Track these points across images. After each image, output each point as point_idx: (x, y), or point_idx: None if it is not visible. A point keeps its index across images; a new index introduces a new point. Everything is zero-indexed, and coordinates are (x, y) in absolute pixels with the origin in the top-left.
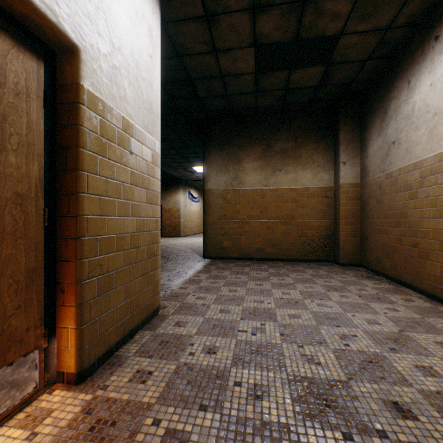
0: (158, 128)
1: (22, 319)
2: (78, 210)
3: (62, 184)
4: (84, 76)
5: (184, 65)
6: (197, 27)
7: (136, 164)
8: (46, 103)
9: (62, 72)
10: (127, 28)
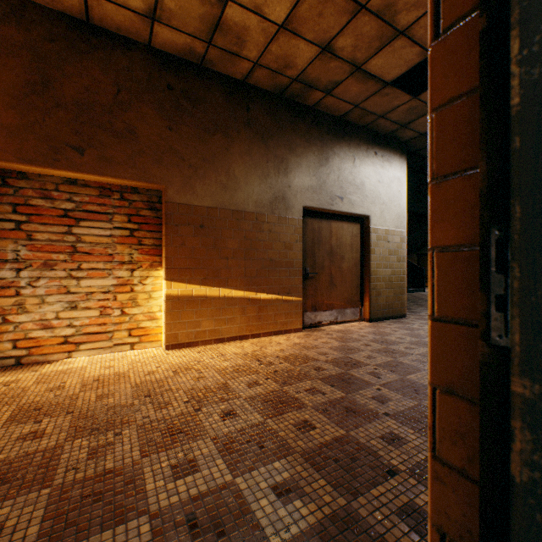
0: (404, 223)
1: (355, 297)
2: (369, 267)
3: (364, 259)
4: (371, 224)
5: None
6: None
7: (391, 246)
8: (360, 235)
9: (364, 224)
10: (386, 191)
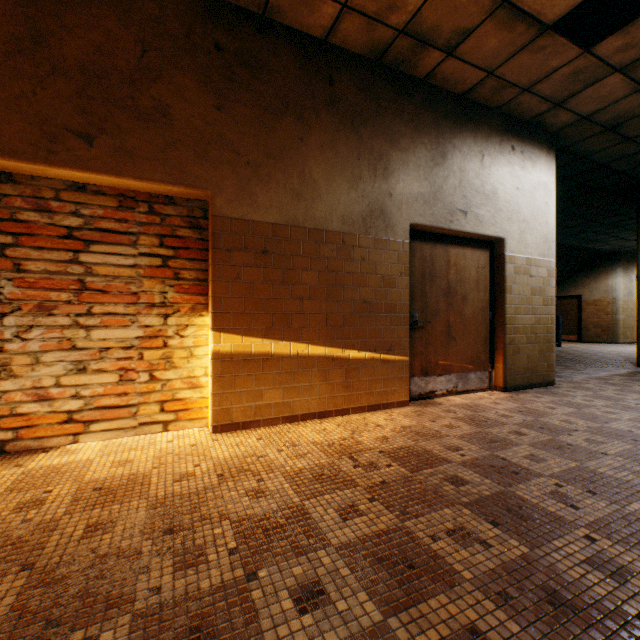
0: (553, 249)
1: (483, 356)
2: (503, 313)
3: (496, 301)
4: (506, 250)
5: (590, 160)
6: (598, 137)
7: (534, 282)
8: (490, 267)
9: (496, 250)
10: (527, 203)
